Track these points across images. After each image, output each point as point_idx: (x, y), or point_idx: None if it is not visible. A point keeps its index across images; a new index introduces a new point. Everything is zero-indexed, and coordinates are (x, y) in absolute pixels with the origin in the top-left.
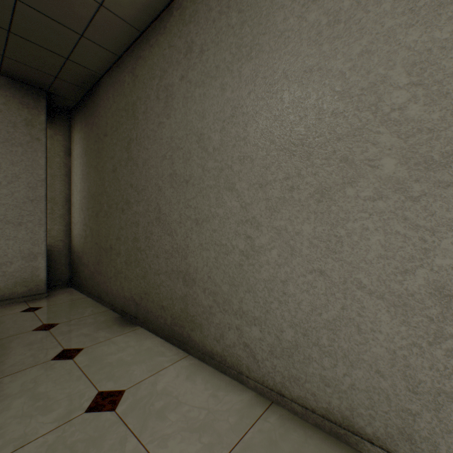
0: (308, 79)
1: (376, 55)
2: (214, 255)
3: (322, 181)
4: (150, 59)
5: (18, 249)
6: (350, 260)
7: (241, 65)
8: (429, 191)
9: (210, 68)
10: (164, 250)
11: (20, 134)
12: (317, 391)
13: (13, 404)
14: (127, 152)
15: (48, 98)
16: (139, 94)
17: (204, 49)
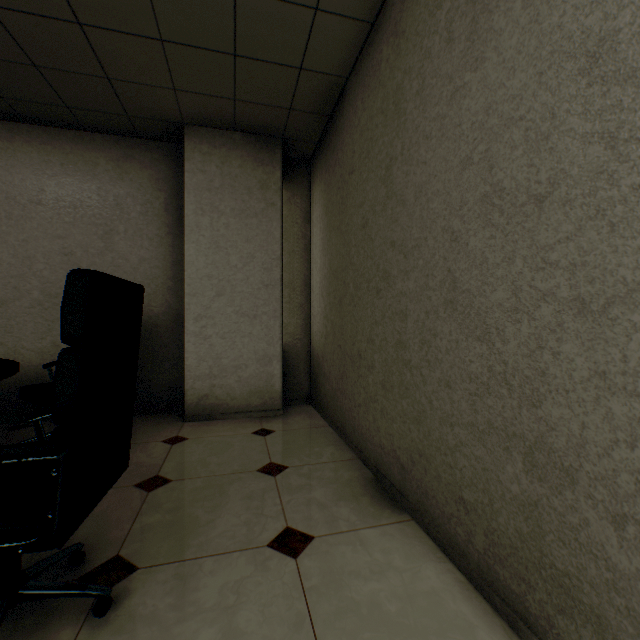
0: None
1: None
2: None
3: None
4: None
5: (252, 349)
6: None
7: None
8: None
9: None
10: (465, 374)
11: (255, 201)
12: None
13: (198, 637)
14: (385, 185)
15: (284, 148)
16: (406, 64)
17: None
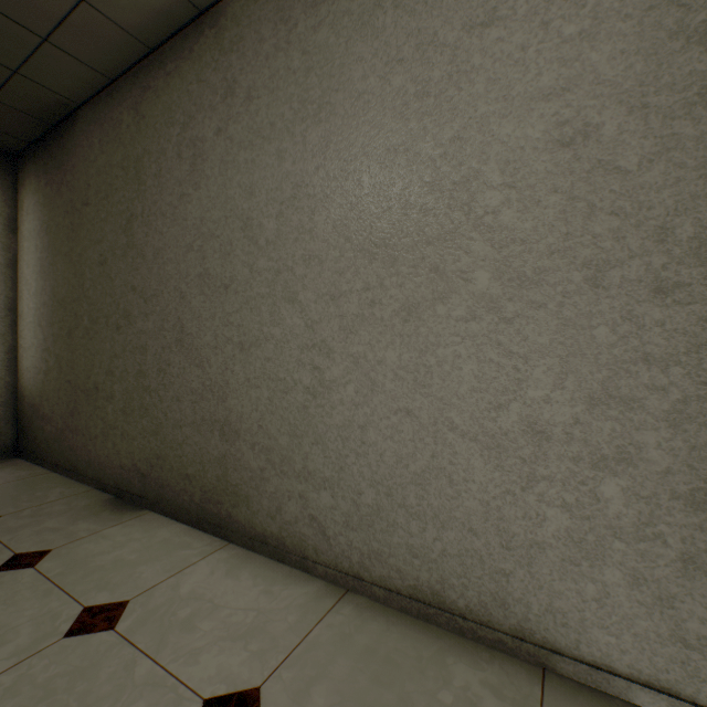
0: (393, 162)
1: (469, 144)
2: (268, 395)
3: (409, 295)
4: (166, 93)
5: None
6: (441, 395)
7: (306, 128)
8: (523, 312)
9: (262, 124)
10: (190, 390)
11: None
12: (403, 565)
13: None
14: (127, 235)
15: None
16: (147, 145)
17: (252, 96)
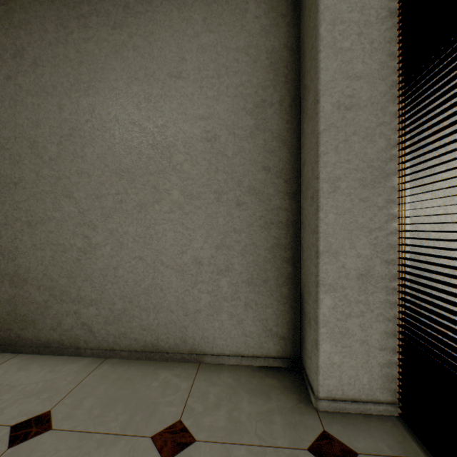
0: (133, 129)
1: (170, 130)
2: (51, 254)
3: (141, 199)
4: None
5: None
6: (157, 248)
7: (79, 96)
8: (193, 210)
9: (46, 84)
10: None
11: None
12: (138, 336)
13: None
14: None
15: None
16: None
17: (38, 63)
